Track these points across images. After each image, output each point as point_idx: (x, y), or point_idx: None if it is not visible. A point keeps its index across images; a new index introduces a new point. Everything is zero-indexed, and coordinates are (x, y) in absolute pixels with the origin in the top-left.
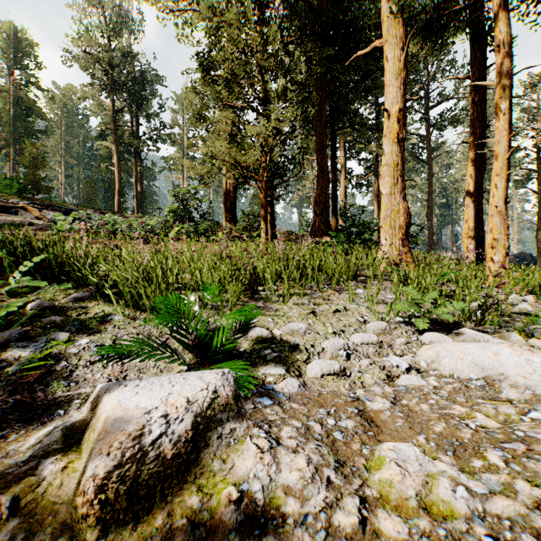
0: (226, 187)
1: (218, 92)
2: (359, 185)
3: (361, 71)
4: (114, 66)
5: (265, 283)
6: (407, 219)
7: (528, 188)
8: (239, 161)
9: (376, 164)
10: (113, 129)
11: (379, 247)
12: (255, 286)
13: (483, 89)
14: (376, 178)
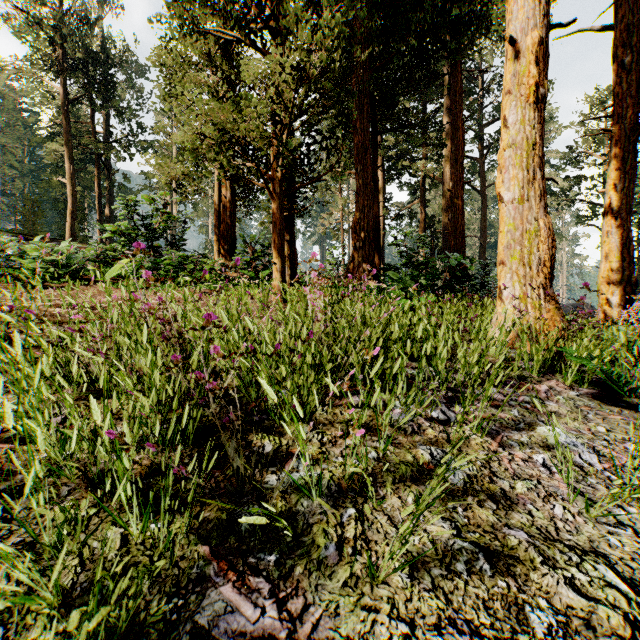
0: (219, 201)
1: (191, 5)
2: (400, 216)
3: (415, 50)
4: (65, 36)
5: (283, 419)
6: (553, 248)
7: (595, 226)
8: (230, 129)
9: (422, 189)
10: (64, 125)
11: (499, 300)
12: (251, 430)
13: (637, 43)
14: (422, 207)
